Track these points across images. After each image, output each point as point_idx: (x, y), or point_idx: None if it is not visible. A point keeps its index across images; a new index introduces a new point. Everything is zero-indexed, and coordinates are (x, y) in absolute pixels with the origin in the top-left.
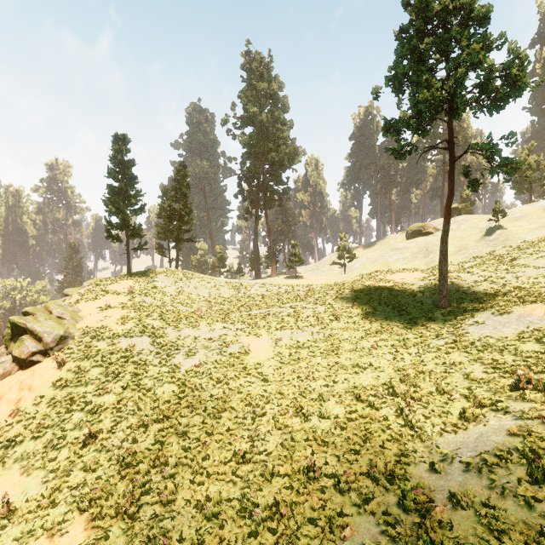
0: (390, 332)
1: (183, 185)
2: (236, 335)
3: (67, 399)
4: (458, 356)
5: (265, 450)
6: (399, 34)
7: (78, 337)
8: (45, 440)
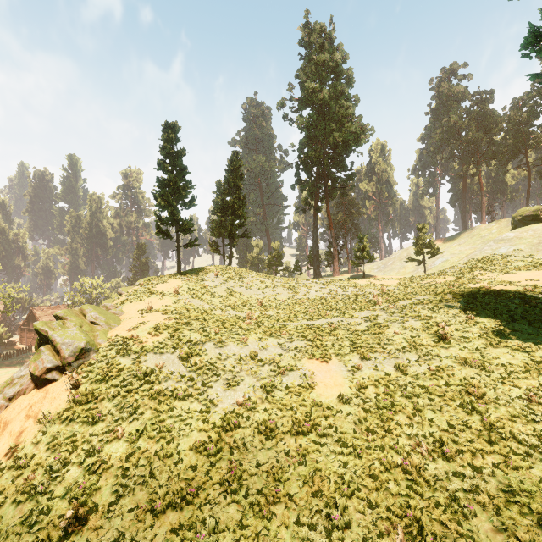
0: None
1: (236, 176)
2: (294, 357)
3: (69, 442)
4: None
5: None
6: None
7: (103, 350)
8: (26, 509)
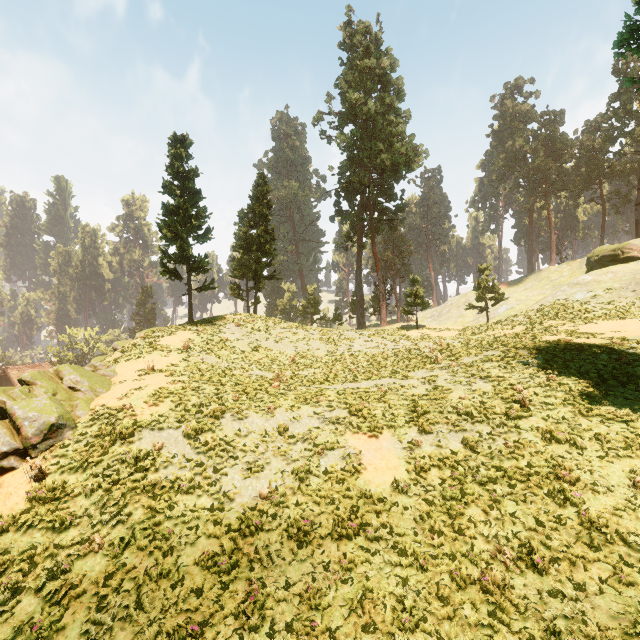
0: None
1: (263, 204)
2: (335, 431)
3: (26, 558)
4: None
5: None
6: None
7: (83, 425)
8: None
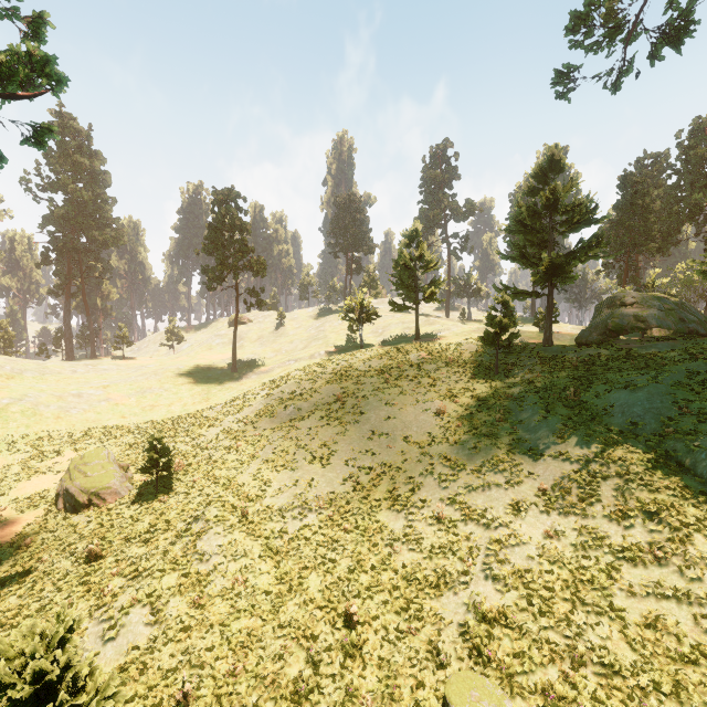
0: (204, 385)
1: None
2: (102, 395)
3: None
4: (231, 389)
5: (145, 427)
6: (209, 227)
7: None
8: (3, 447)
